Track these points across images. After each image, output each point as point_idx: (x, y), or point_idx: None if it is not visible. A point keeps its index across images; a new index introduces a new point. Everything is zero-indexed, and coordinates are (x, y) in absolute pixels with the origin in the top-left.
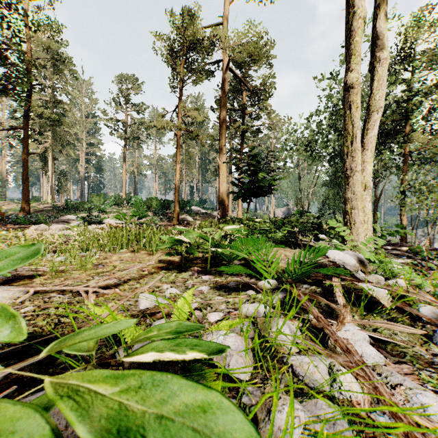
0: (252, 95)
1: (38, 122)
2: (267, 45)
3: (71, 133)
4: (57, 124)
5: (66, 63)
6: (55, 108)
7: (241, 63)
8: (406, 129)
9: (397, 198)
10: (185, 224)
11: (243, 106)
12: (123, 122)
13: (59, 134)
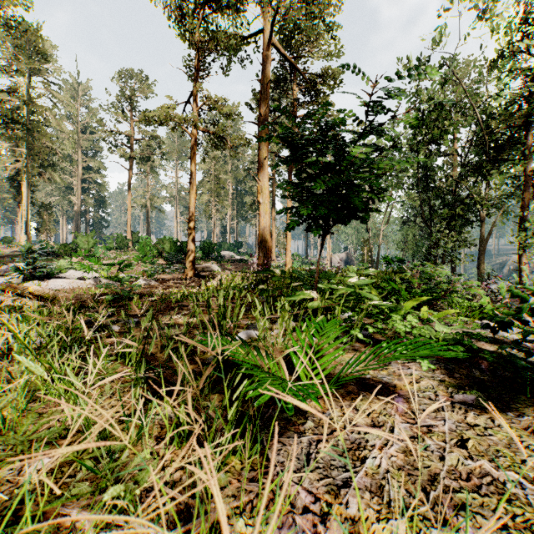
0: (307, 86)
1: (7, 133)
2: (332, 6)
3: (56, 149)
4: (34, 136)
5: (28, 33)
6: (32, 115)
7: (291, 31)
8: (528, 140)
9: (516, 239)
10: (204, 277)
11: (294, 105)
12: (128, 136)
13: (37, 150)
